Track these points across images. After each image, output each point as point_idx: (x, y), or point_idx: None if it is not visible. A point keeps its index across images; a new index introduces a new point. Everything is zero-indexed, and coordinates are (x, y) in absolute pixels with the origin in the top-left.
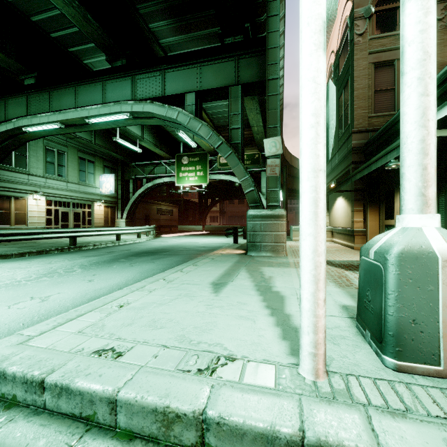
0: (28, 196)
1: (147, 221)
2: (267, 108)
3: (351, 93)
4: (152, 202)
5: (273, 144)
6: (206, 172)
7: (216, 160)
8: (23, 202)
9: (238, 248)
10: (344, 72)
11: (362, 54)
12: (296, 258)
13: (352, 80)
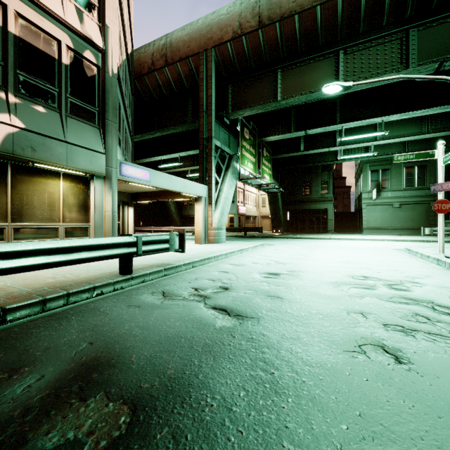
0: None
1: None
2: None
3: None
4: None
5: None
6: None
7: None
8: None
9: None
10: None
11: None
12: None
13: None
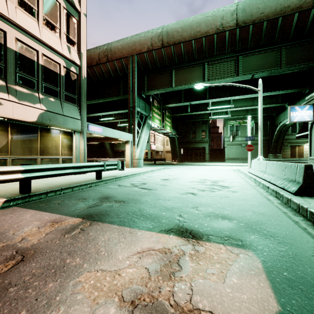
0: (304, 144)
1: None
2: None
3: None
4: None
5: None
6: None
7: None
8: (301, 147)
9: None
10: None
11: None
12: None
13: None
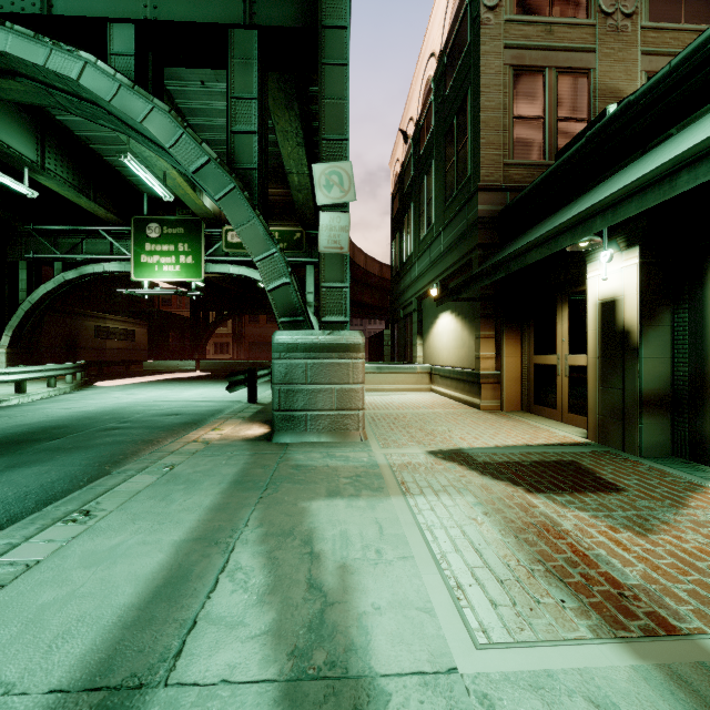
0: None
1: (70, 351)
2: (320, 93)
3: (474, 116)
4: (84, 314)
5: (335, 179)
6: (199, 258)
7: (220, 236)
8: None
9: (255, 417)
10: (458, 84)
11: (494, 45)
12: (390, 448)
13: (476, 92)
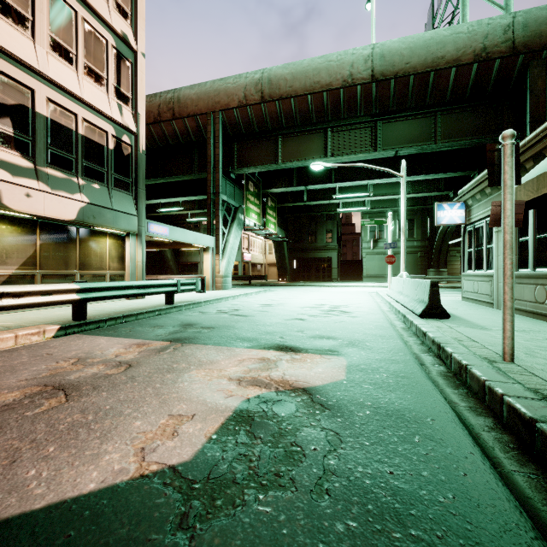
0: None
1: None
2: None
3: None
4: None
5: None
6: None
7: None
8: None
9: None
10: None
11: None
12: None
13: None
